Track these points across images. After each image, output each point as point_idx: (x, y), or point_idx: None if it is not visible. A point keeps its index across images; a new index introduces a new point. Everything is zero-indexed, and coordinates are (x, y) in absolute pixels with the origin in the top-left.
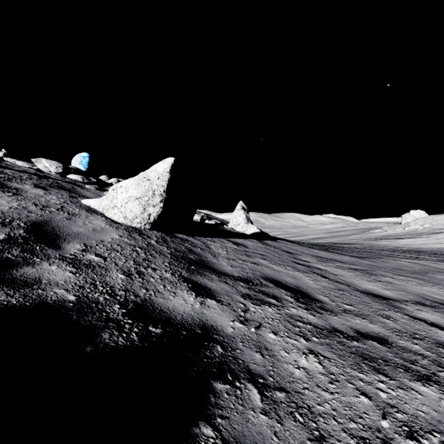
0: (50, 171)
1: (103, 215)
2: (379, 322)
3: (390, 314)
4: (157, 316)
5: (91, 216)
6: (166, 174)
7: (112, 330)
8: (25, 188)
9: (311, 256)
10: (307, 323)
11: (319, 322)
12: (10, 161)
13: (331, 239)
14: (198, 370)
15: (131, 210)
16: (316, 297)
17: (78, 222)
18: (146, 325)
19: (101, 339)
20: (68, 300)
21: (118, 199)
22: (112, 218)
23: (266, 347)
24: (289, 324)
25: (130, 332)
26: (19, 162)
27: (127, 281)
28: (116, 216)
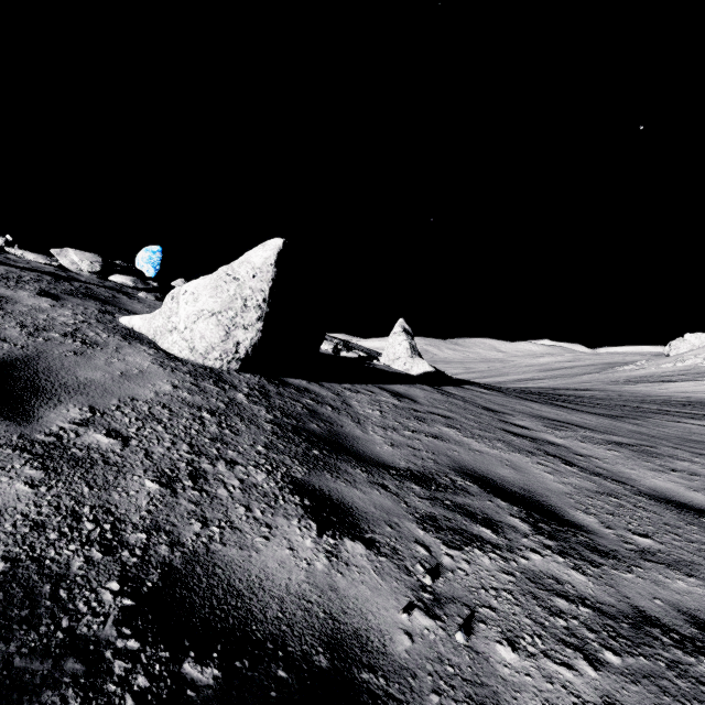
0: (80, 270)
1: (154, 345)
2: None
3: None
4: (216, 611)
5: (127, 346)
6: (268, 268)
7: (64, 694)
8: (17, 296)
9: (531, 417)
10: (577, 600)
11: (601, 593)
12: (15, 253)
13: (548, 382)
14: None
15: (203, 336)
16: (570, 518)
17: (95, 359)
18: (175, 656)
19: None
20: None
21: (181, 315)
22: (168, 351)
23: (500, 703)
24: (538, 605)
25: (119, 696)
26: (30, 255)
27: (163, 499)
28: (175, 347)
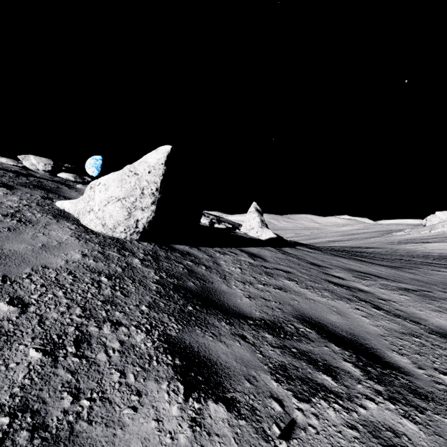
0: (37, 169)
1: (77, 221)
2: None
3: None
4: None
5: (54, 223)
6: (159, 166)
7: None
8: None
9: (344, 269)
10: None
11: (434, 445)
12: None
13: (348, 242)
14: None
15: (111, 215)
16: (390, 360)
17: (24, 234)
18: None
19: None
20: None
21: (96, 200)
22: (87, 226)
23: None
24: None
25: None
26: (3, 159)
27: (41, 370)
28: (92, 224)
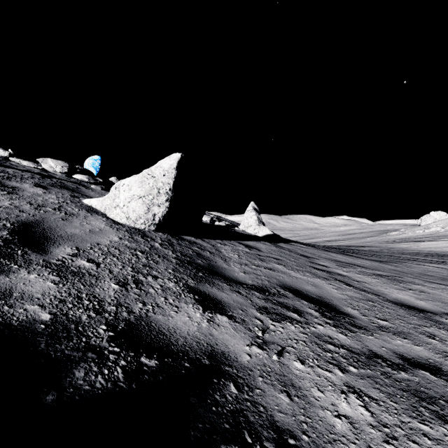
0: (55, 171)
1: (105, 215)
2: (424, 342)
3: (433, 332)
4: (154, 340)
5: (90, 216)
6: (172, 171)
7: (89, 364)
8: (23, 187)
9: (330, 260)
10: (339, 346)
11: (353, 344)
12: (15, 161)
13: (345, 242)
14: (204, 427)
15: (134, 210)
16: (343, 311)
17: (74, 222)
18: (137, 355)
19: (72, 380)
20: (40, 320)
21: (121, 198)
22: (113, 219)
23: (292, 383)
24: (318, 347)
25: (114, 367)
26: (24, 162)
27: (121, 292)
28: (118, 217)
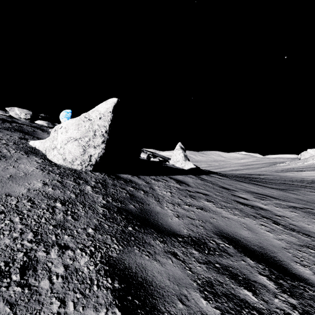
0: (20, 118)
1: (44, 156)
2: None
3: None
4: None
5: (25, 158)
6: (108, 114)
7: None
8: None
9: (247, 192)
10: None
11: None
12: None
13: (246, 171)
14: None
15: (70, 152)
16: (296, 272)
17: None
18: None
19: None
20: None
21: (58, 140)
22: (51, 160)
23: None
24: None
25: None
26: None
27: None
28: (55, 158)
